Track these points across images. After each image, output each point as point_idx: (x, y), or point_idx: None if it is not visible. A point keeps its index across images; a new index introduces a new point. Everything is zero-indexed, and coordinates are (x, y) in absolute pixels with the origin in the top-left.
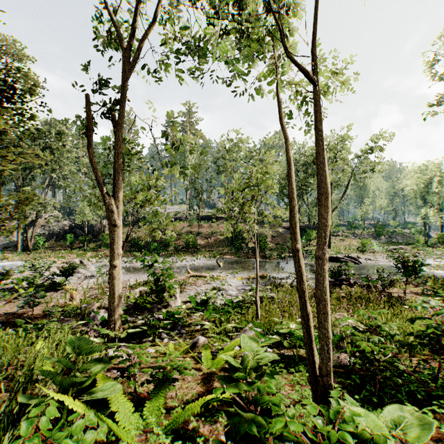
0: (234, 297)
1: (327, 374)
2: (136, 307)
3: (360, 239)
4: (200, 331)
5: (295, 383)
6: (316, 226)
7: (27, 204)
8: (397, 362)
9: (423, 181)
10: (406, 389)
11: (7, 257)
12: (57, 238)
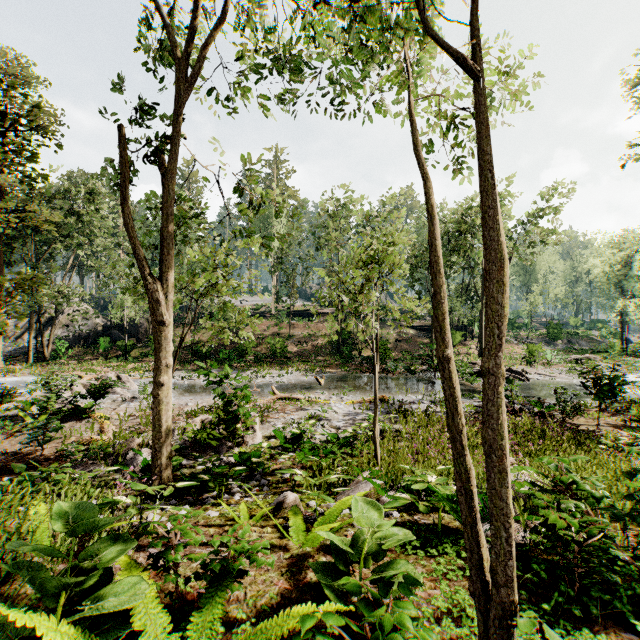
0: (340, 431)
1: (506, 583)
2: (195, 445)
3: (526, 345)
4: (289, 483)
5: (440, 578)
6: (461, 326)
7: (23, 289)
8: (614, 548)
9: (619, 260)
10: (627, 592)
11: (14, 370)
12: (85, 344)
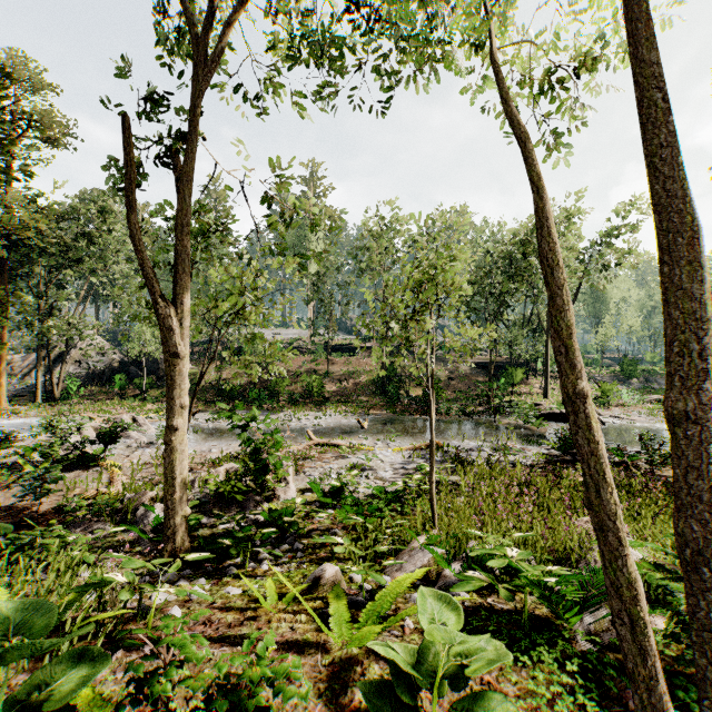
0: (388, 483)
1: None
2: (218, 499)
3: (597, 384)
4: (328, 547)
5: (544, 708)
6: (522, 362)
7: None
8: None
9: None
10: None
11: (19, 411)
12: (99, 381)
